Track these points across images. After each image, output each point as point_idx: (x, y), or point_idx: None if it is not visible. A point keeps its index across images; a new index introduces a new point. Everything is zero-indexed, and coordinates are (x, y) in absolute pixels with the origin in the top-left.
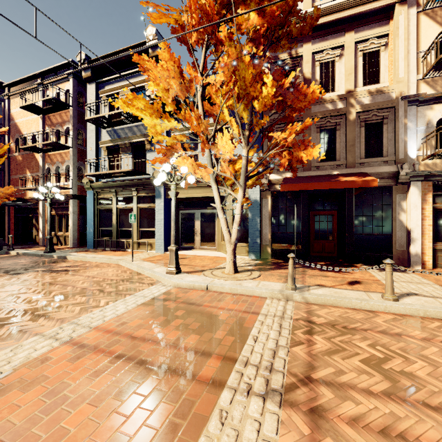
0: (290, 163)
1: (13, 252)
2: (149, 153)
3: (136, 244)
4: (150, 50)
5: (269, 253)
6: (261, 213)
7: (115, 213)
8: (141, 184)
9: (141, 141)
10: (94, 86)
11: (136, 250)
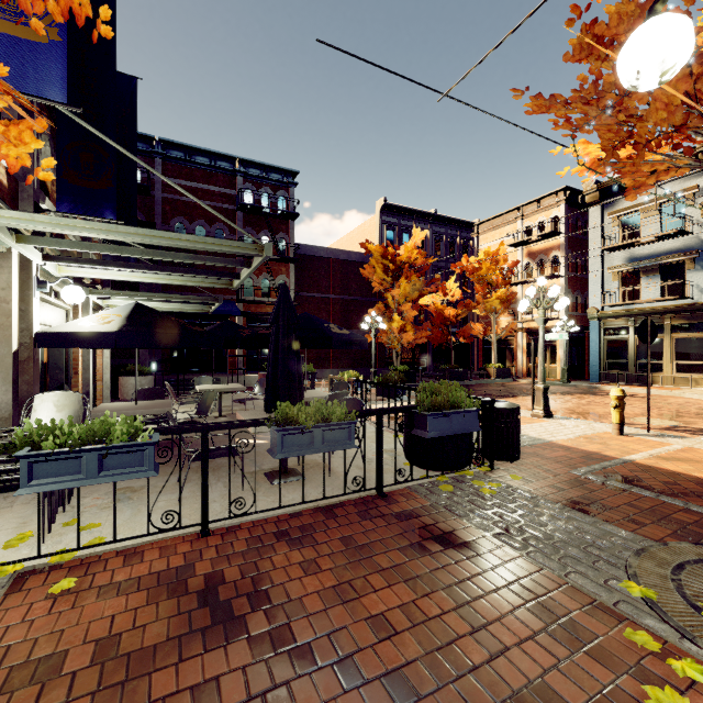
0: None
1: (523, 380)
2: (691, 273)
3: (669, 380)
4: (701, 155)
5: None
6: None
7: (633, 344)
8: (680, 311)
9: (678, 260)
10: (599, 209)
11: (670, 386)
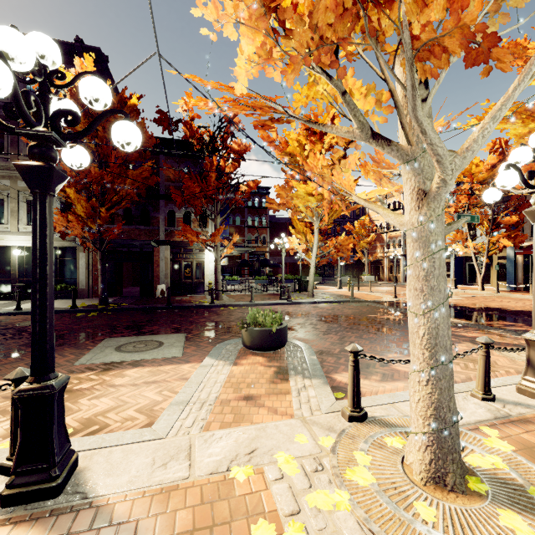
0: (514, 243)
1: (379, 282)
2: None
3: None
4: None
5: (522, 288)
6: (516, 264)
7: None
8: None
9: None
10: None
11: None
